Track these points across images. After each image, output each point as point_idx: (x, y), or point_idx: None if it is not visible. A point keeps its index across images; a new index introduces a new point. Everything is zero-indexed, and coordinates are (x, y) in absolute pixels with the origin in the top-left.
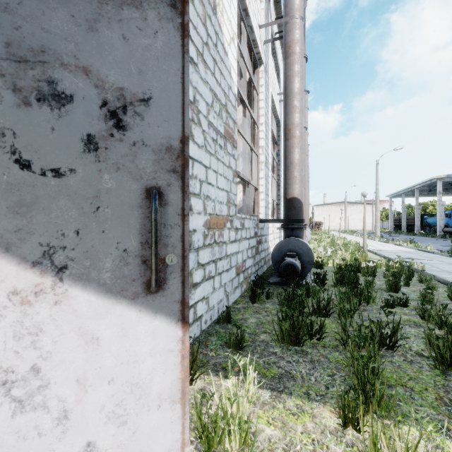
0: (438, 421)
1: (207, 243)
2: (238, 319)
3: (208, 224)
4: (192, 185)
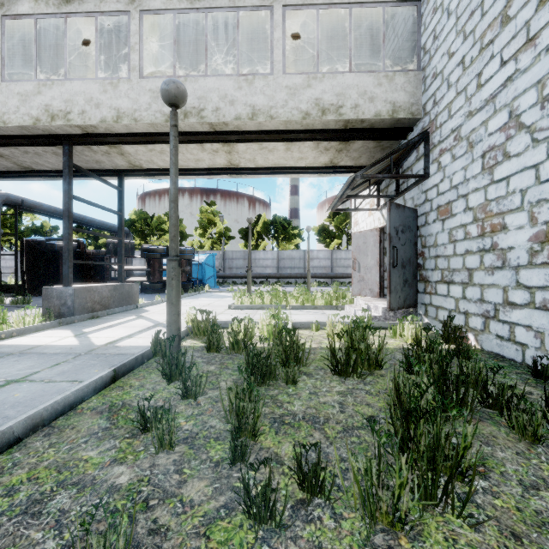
0: (322, 349)
1: (541, 261)
2: (546, 387)
3: (543, 236)
4: (507, 203)
